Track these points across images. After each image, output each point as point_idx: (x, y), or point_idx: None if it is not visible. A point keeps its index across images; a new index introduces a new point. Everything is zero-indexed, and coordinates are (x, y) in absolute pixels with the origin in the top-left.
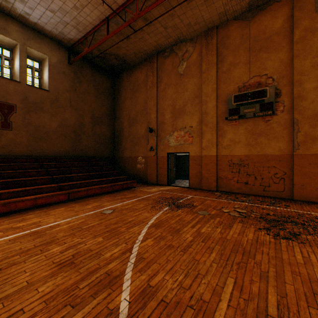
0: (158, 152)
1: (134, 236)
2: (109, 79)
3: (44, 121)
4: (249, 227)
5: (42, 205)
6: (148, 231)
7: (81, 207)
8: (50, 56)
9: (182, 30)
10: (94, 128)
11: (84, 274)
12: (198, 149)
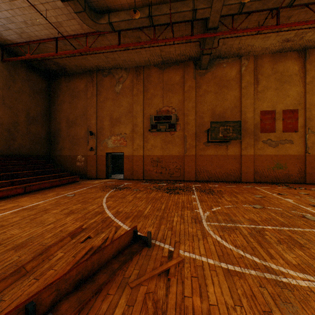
0: (98, 152)
1: (100, 202)
2: (45, 80)
3: None
4: (160, 192)
5: (0, 198)
6: (107, 199)
7: (44, 196)
8: None
9: (119, 61)
10: (29, 127)
11: (85, 213)
12: (130, 150)
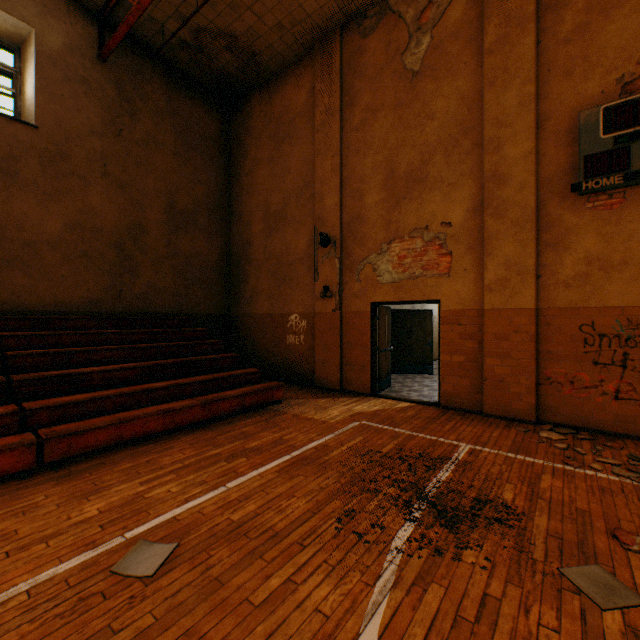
0: (345, 302)
1: None
2: (216, 114)
3: (21, 212)
4: None
5: None
6: None
7: (56, 517)
8: (42, 29)
9: None
10: (173, 239)
11: None
12: (468, 290)
